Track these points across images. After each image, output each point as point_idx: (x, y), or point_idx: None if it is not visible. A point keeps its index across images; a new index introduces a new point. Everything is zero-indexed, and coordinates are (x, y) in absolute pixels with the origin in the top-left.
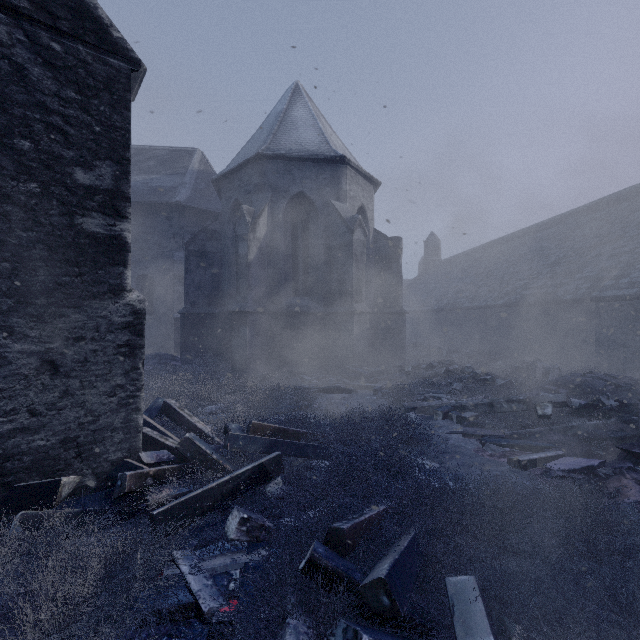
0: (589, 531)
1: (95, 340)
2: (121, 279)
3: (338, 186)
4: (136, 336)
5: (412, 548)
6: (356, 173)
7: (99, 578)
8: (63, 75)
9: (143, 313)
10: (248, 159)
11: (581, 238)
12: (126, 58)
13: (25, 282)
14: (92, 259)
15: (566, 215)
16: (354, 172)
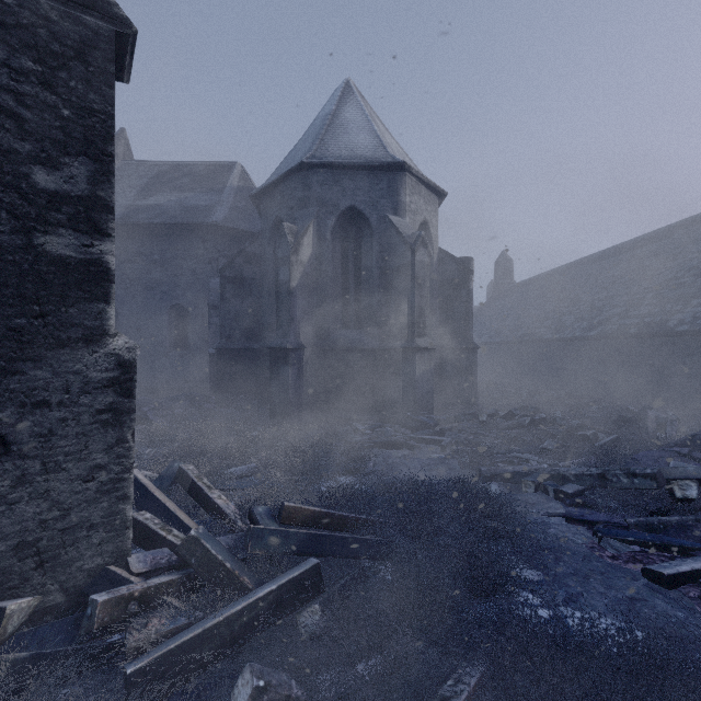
0: None
1: (64, 405)
2: (101, 320)
3: (396, 198)
4: (123, 397)
5: None
6: (418, 182)
7: None
8: (15, 37)
9: (133, 365)
10: (290, 169)
11: (696, 255)
12: (107, 15)
13: None
14: (59, 293)
15: (673, 227)
16: (415, 181)
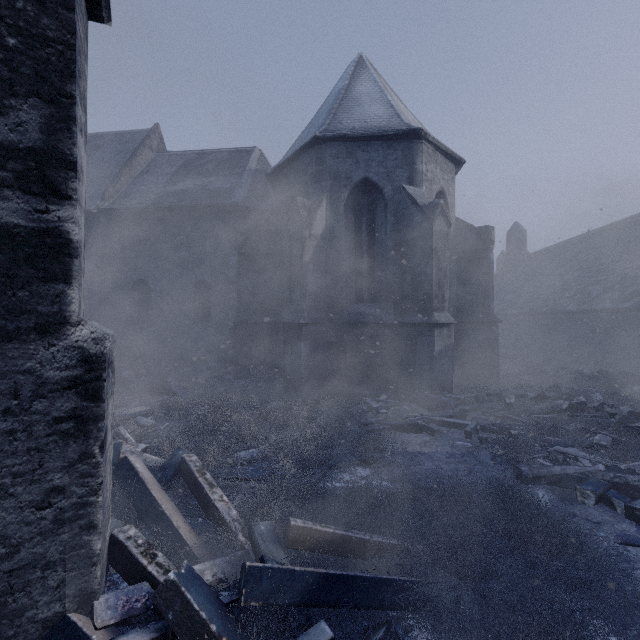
0: None
1: (12, 413)
2: (60, 304)
3: (412, 167)
4: (88, 400)
5: None
6: (434, 150)
7: None
8: None
9: (101, 360)
10: (304, 145)
11: None
12: None
13: None
14: (5, 272)
15: None
16: (432, 148)
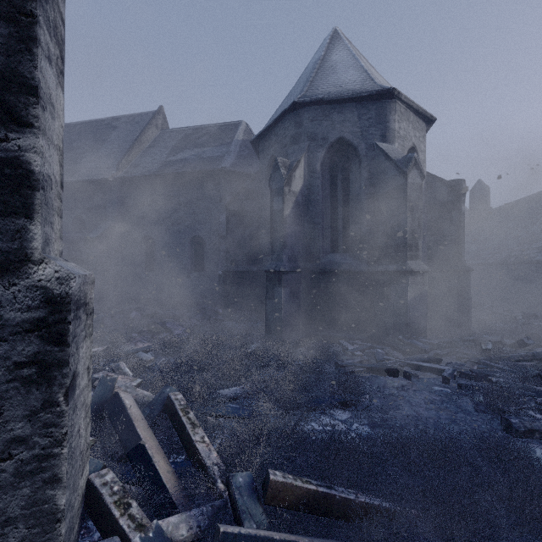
0: None
1: None
2: (21, 240)
3: (385, 125)
4: (52, 344)
5: None
6: (406, 108)
7: None
8: None
9: (66, 301)
10: (284, 111)
11: None
12: None
13: None
14: None
15: None
16: (404, 107)
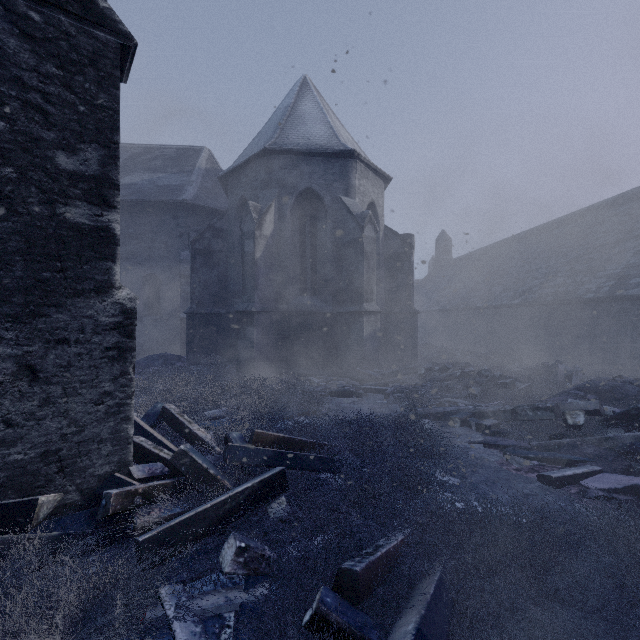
0: None
1: (80, 342)
2: (109, 275)
3: (347, 181)
4: (126, 338)
5: (439, 595)
6: (366, 168)
7: (70, 622)
8: (43, 48)
9: (134, 312)
10: (255, 154)
11: (602, 234)
12: (114, 31)
13: None
14: (76, 253)
15: (585, 211)
16: (364, 167)
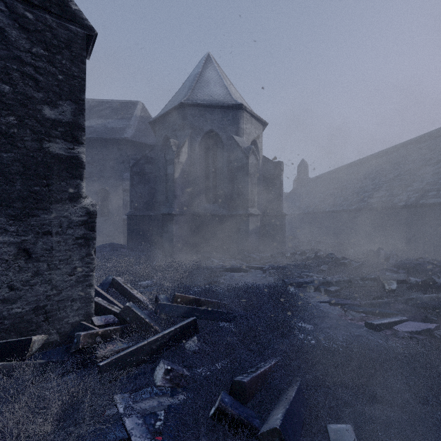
0: (438, 385)
1: (59, 234)
2: (78, 189)
3: (237, 125)
4: (89, 231)
5: (298, 397)
6: (250, 116)
7: (56, 417)
8: (34, 37)
9: (95, 214)
10: (174, 107)
11: (410, 162)
12: (82, 25)
13: (6, 190)
14: (56, 174)
15: (399, 146)
16: (249, 115)
